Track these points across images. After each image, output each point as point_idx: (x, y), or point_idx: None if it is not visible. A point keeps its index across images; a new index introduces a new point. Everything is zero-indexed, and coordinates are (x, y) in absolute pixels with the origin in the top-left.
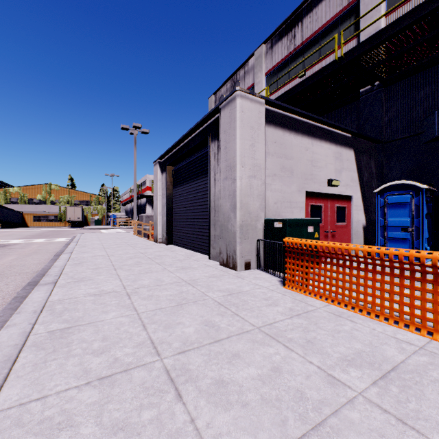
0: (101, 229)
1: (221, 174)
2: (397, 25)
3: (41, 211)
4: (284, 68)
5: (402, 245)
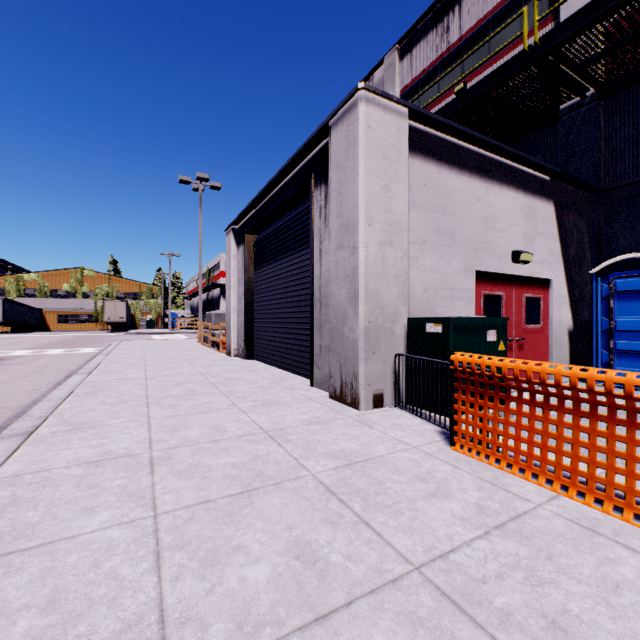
0: (154, 334)
1: (331, 240)
2: None
3: (69, 308)
4: (430, 80)
5: None
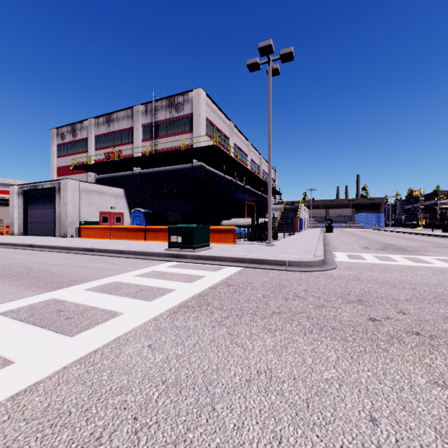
0: None
1: (61, 205)
2: (131, 159)
3: None
4: (105, 138)
5: None
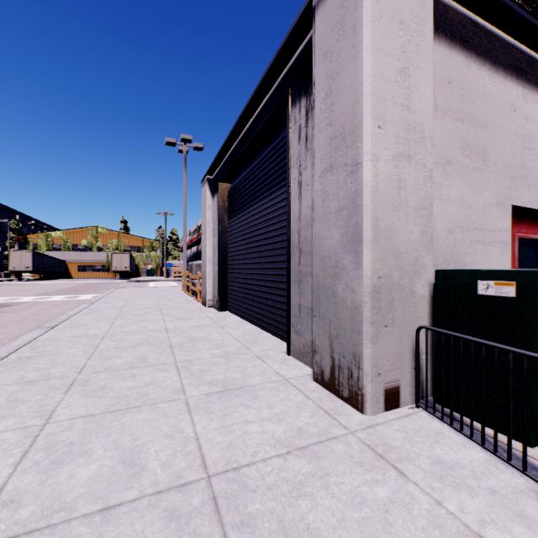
0: (151, 281)
1: (315, 163)
2: None
3: (86, 259)
4: None
5: None
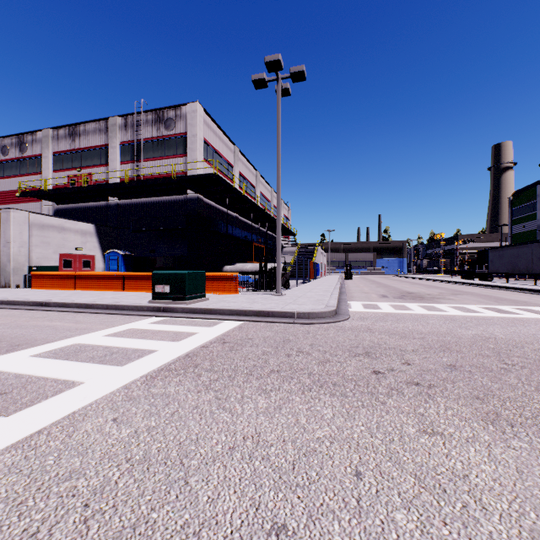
0: None
1: (2, 244)
2: (105, 186)
3: None
4: (68, 157)
5: None
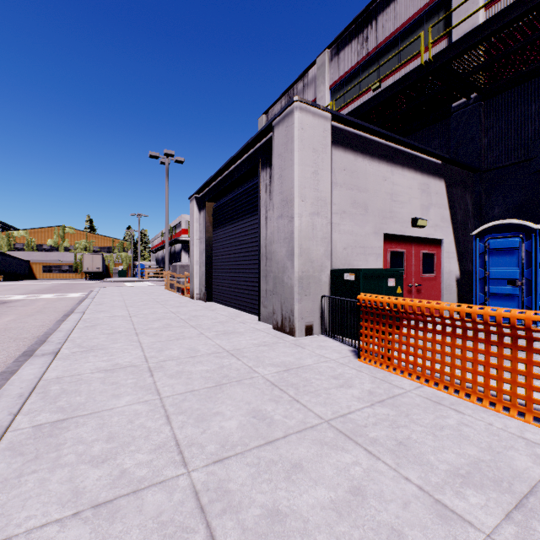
0: (126, 282)
1: (274, 211)
2: (503, 16)
3: (52, 260)
4: (353, 79)
5: (509, 303)
